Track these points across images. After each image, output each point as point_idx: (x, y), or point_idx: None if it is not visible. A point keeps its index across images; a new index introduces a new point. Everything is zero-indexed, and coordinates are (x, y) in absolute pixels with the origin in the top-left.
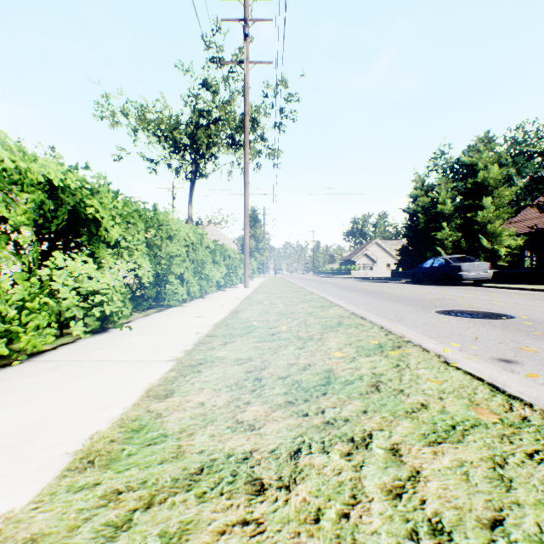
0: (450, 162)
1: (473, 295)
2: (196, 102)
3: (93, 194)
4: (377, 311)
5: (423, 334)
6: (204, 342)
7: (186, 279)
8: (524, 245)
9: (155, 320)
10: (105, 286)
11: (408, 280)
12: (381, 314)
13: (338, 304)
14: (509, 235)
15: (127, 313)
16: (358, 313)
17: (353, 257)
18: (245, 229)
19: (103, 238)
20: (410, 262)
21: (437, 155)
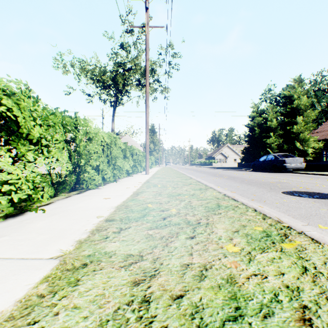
0: (275, 96)
1: (299, 179)
2: (116, 57)
3: (8, 96)
4: (240, 192)
5: (287, 214)
6: (100, 228)
7: (102, 169)
8: (324, 146)
9: (70, 202)
10: (16, 176)
11: (249, 169)
12: (244, 195)
13: (211, 187)
14: (313, 141)
15: (48, 196)
16: (229, 195)
17: (213, 154)
18: (146, 136)
19: (22, 135)
20: (250, 157)
21: (266, 91)
